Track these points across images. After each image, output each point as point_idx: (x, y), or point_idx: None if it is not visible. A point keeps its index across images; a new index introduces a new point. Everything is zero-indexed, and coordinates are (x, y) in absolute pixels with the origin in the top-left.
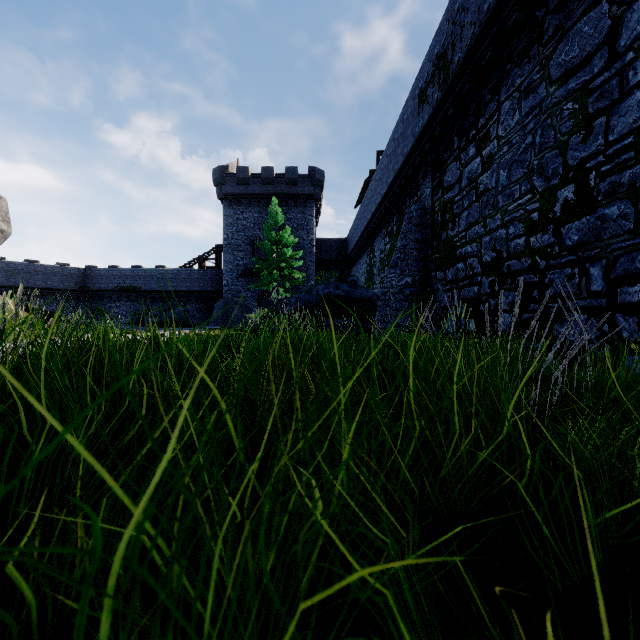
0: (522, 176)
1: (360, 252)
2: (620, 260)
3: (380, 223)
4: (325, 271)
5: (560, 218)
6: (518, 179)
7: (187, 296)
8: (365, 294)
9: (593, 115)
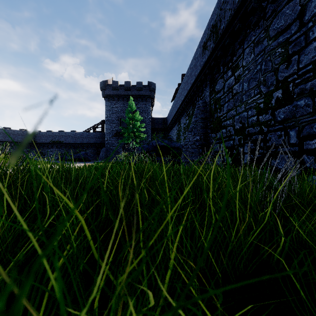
0: (255, 85)
1: (173, 124)
2: (305, 127)
3: (183, 110)
4: (156, 133)
5: (274, 106)
6: (253, 87)
7: (87, 146)
8: (176, 145)
9: (291, 54)
